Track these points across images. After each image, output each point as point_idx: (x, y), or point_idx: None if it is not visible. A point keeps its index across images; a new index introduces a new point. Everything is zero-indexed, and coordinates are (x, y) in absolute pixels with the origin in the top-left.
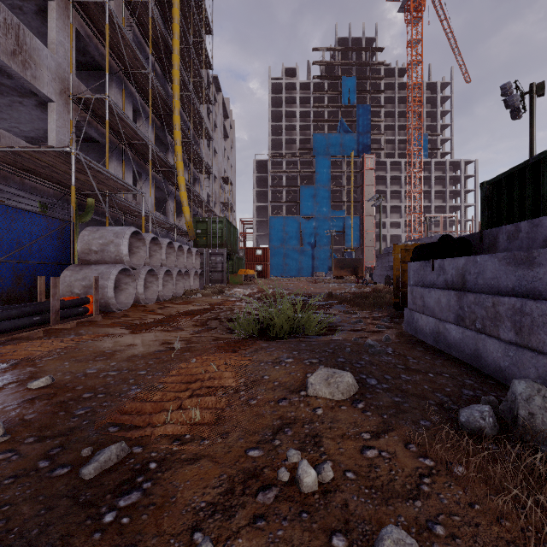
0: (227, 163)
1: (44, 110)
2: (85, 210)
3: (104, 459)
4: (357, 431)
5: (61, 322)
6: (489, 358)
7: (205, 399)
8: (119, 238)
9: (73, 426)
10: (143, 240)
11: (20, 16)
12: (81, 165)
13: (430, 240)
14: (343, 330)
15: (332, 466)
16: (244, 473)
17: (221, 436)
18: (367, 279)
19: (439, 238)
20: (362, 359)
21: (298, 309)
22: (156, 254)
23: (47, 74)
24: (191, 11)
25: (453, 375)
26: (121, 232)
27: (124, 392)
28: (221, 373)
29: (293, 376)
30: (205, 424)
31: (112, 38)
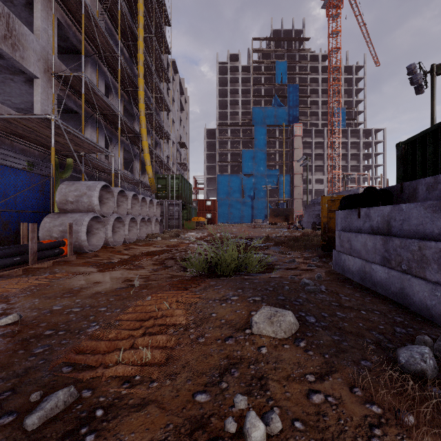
0: (183, 131)
1: (32, 86)
2: (65, 168)
3: (50, 406)
4: (301, 372)
5: (38, 262)
6: (415, 296)
7: (156, 338)
8: (91, 190)
9: (28, 365)
10: (111, 192)
11: (11, 8)
12: (60, 130)
13: (348, 193)
14: (279, 268)
15: (280, 413)
16: (191, 422)
17: (170, 378)
18: (297, 224)
19: (364, 189)
20: (300, 297)
21: (242, 251)
22: (123, 204)
23: (33, 56)
24: (153, 6)
25: (383, 312)
26: (93, 185)
27: (83, 329)
28: (173, 311)
29: (238, 314)
30: (155, 364)
31: (87, 27)
